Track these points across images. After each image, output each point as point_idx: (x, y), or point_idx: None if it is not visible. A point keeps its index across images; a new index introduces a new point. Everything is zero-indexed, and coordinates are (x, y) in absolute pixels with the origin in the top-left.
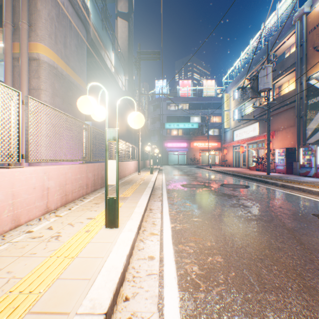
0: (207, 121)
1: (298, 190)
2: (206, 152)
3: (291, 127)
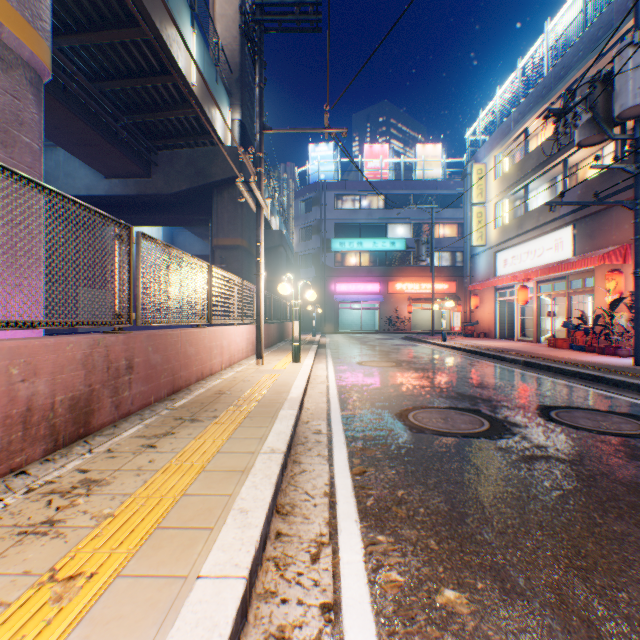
0: (430, 232)
1: None
2: (423, 305)
3: None
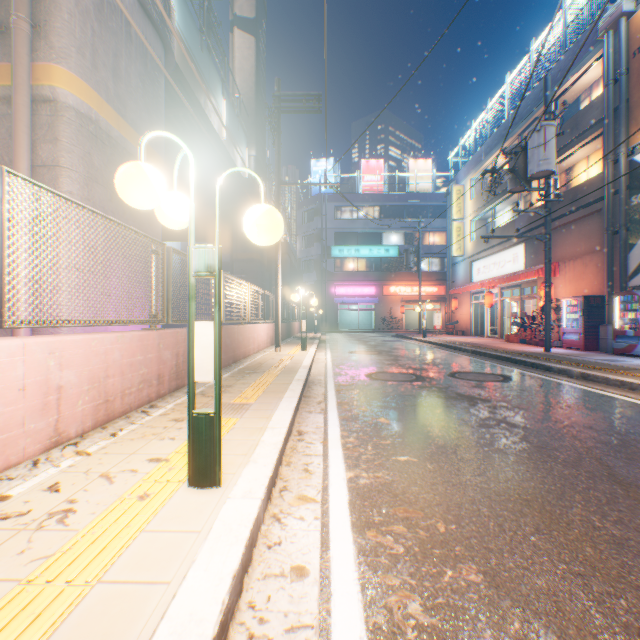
0: (418, 243)
1: (619, 387)
2: (415, 306)
3: (594, 253)
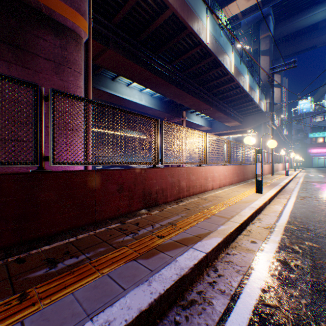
0: None
1: None
2: None
3: None
